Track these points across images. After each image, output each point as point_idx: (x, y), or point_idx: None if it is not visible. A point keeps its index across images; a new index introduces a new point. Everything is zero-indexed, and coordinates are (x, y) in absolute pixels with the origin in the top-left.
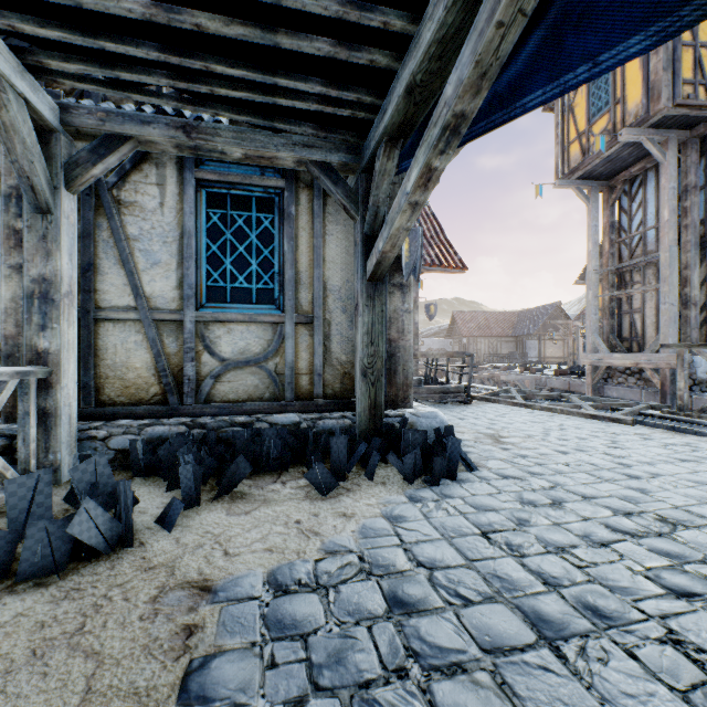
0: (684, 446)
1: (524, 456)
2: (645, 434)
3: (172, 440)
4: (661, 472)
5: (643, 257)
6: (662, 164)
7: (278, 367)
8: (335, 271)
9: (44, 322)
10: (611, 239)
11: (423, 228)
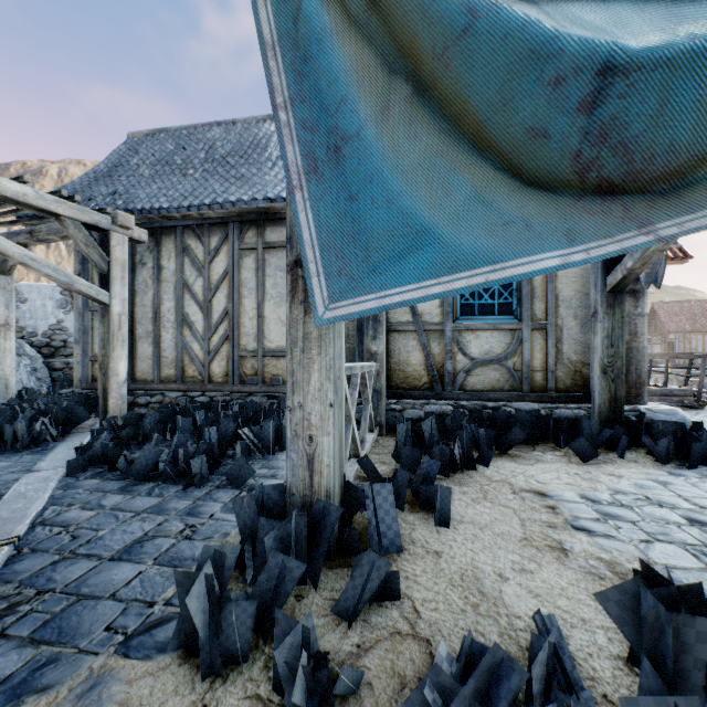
0: None
1: None
2: None
3: (451, 414)
4: None
5: None
6: None
7: (516, 365)
8: (566, 284)
9: (374, 334)
10: None
11: None
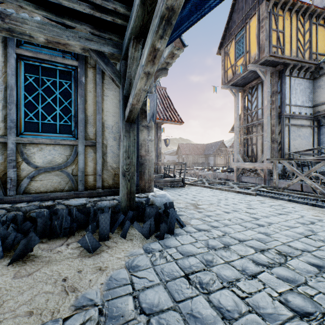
0: (279, 206)
1: (209, 216)
2: (262, 200)
3: None
4: (272, 221)
5: (257, 121)
6: (264, 81)
7: (74, 171)
8: (109, 116)
9: None
10: (244, 112)
11: (163, 102)
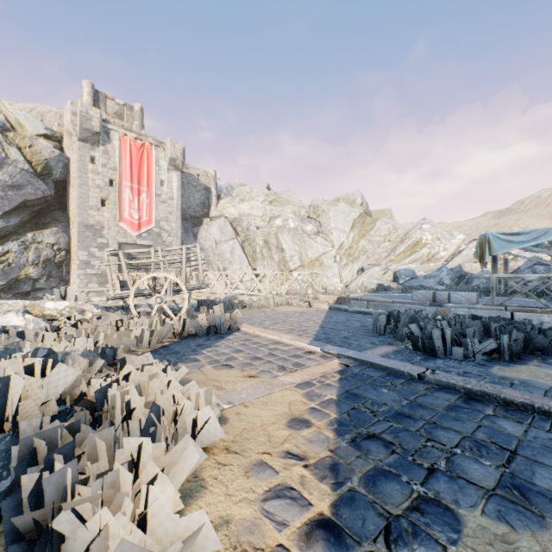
0: None
1: None
2: None
3: None
4: None
5: None
6: None
7: None
8: None
9: None
10: None
11: None
